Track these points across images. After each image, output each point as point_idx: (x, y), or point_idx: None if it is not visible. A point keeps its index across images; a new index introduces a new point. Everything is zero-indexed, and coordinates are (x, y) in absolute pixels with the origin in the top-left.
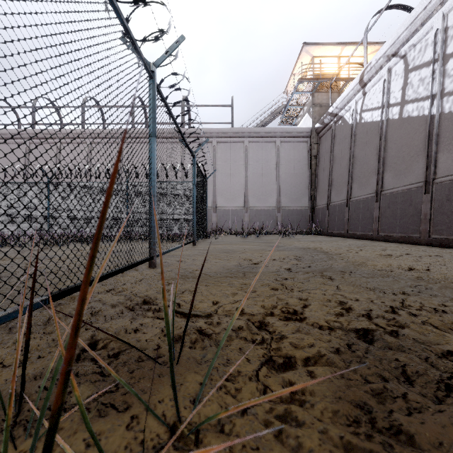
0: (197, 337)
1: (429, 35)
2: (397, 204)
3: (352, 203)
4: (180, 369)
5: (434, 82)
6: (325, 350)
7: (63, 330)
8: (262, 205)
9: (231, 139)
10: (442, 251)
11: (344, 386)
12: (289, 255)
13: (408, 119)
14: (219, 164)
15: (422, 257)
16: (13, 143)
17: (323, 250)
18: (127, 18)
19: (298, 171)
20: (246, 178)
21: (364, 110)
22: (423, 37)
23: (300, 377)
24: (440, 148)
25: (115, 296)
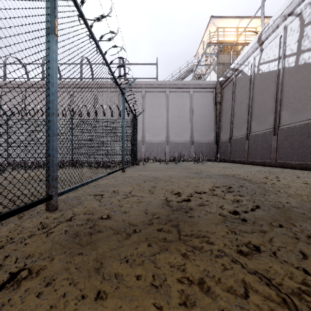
0: None
1: None
2: (294, 137)
3: (252, 137)
4: None
5: None
6: None
7: None
8: (179, 139)
9: (156, 89)
10: None
11: None
12: (216, 185)
13: (304, 66)
14: (147, 108)
15: None
16: None
17: (244, 178)
18: None
19: (206, 114)
20: (167, 119)
21: (262, 63)
22: None
23: None
24: None
25: None
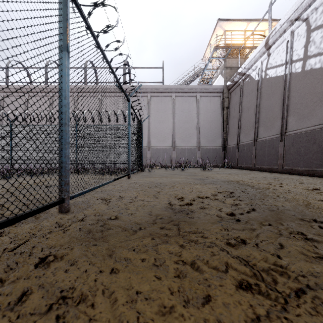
0: None
1: None
2: (301, 143)
3: (259, 143)
4: None
5: None
6: None
7: None
8: (186, 145)
9: (162, 94)
10: None
11: None
12: (219, 191)
13: (310, 71)
14: (153, 113)
15: None
16: None
17: (247, 184)
18: None
19: (213, 119)
20: (173, 124)
21: (269, 67)
22: None
23: None
24: None
25: None
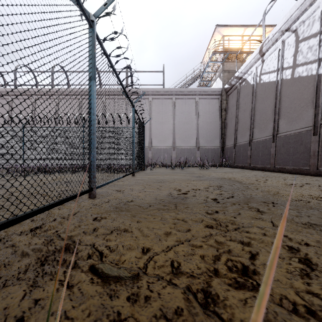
0: None
1: (316, 12)
2: (290, 144)
3: (254, 143)
4: None
5: (320, 48)
6: None
7: None
8: (185, 145)
9: (163, 96)
10: None
11: None
12: (211, 185)
13: (298, 79)
14: (154, 115)
15: None
16: (0, 98)
17: (237, 180)
18: None
19: (212, 120)
20: (174, 125)
21: (263, 73)
22: (311, 15)
23: None
24: None
25: (35, 238)
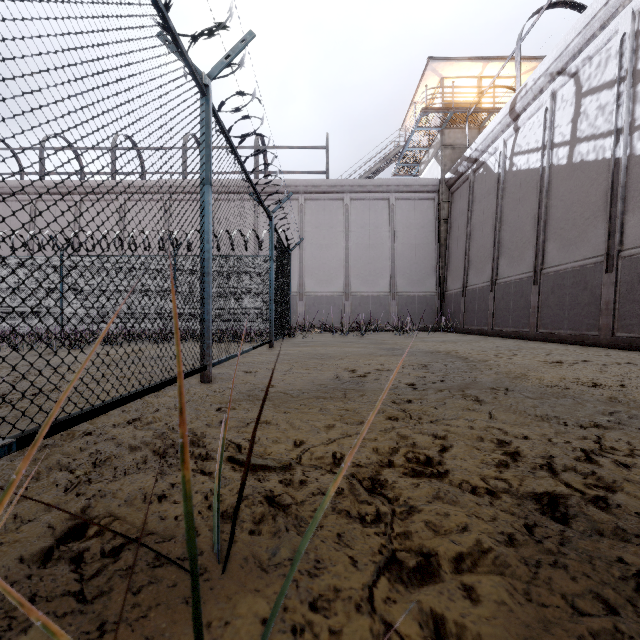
0: (264, 513)
1: (613, 42)
2: (565, 288)
3: (499, 286)
4: (227, 586)
5: (619, 110)
6: (490, 540)
7: (38, 496)
8: (369, 290)
9: (326, 195)
10: (633, 356)
11: (536, 622)
12: (410, 363)
13: (580, 165)
14: (308, 231)
15: (608, 365)
16: (13, 200)
17: (460, 355)
18: (166, 3)
19: (421, 241)
20: (347, 251)
21: (517, 152)
22: (603, 46)
23: (451, 602)
24: (629, 207)
25: (139, 431)
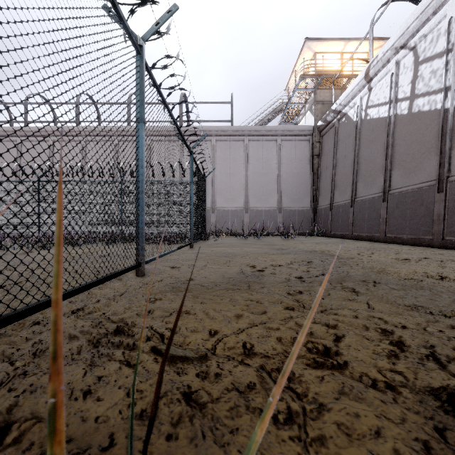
0: (181, 413)
1: (442, 24)
2: (406, 204)
3: (357, 203)
4: None
5: (447, 74)
6: (407, 449)
7: None
8: (262, 206)
9: (231, 138)
10: None
11: None
12: (296, 260)
13: (418, 114)
14: (219, 163)
15: (445, 262)
16: (4, 141)
17: (332, 254)
18: None
19: (300, 171)
20: (246, 178)
21: (370, 106)
22: (435, 27)
23: None
24: None
25: (80, 320)
